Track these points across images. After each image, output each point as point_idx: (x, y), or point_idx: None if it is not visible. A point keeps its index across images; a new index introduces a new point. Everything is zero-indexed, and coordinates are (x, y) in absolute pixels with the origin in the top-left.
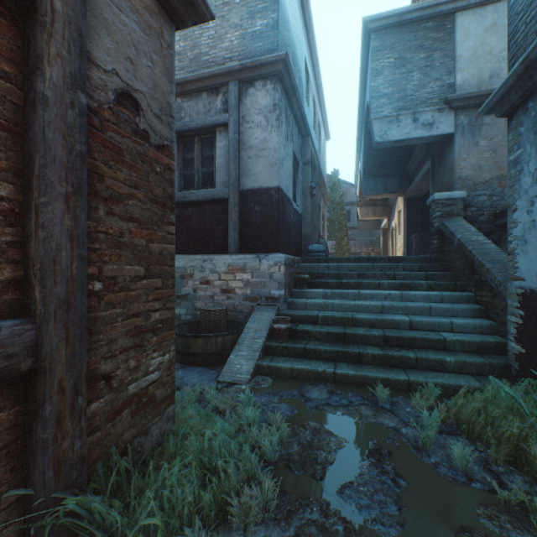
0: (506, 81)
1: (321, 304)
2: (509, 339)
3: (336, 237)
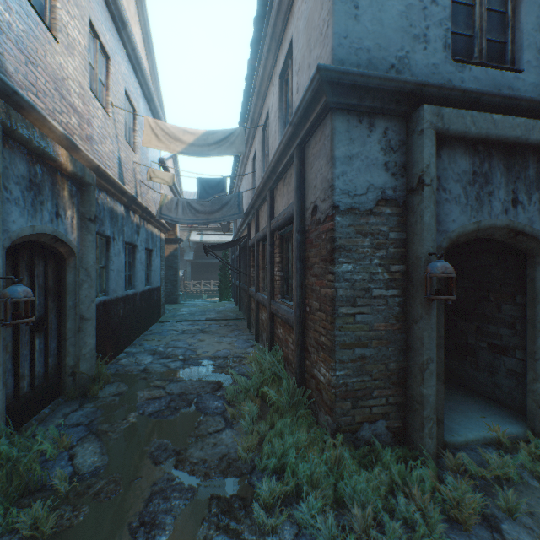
0: None
1: None
2: None
3: None
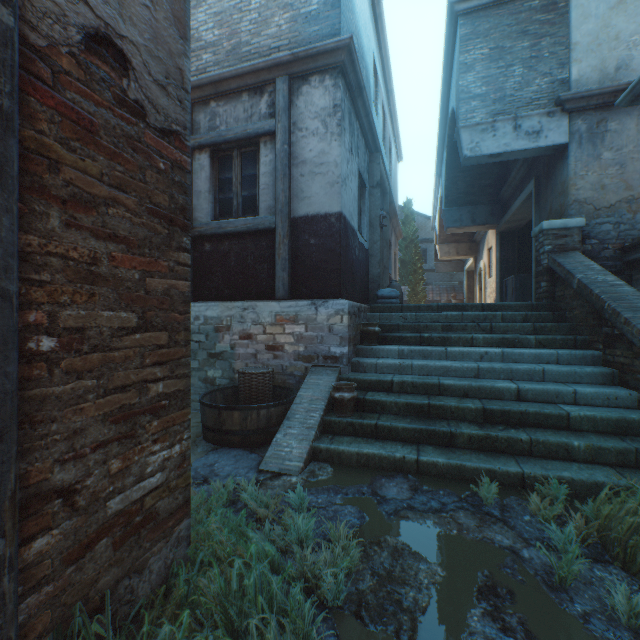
0: None
1: (397, 366)
2: None
3: (409, 281)
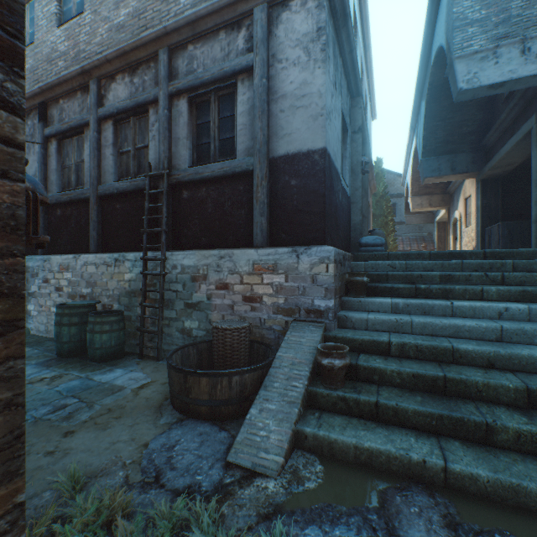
0: None
1: (392, 323)
2: None
3: None
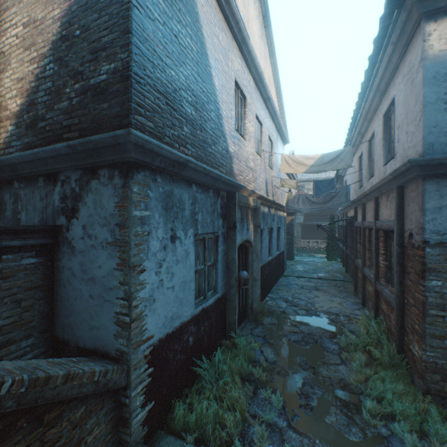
0: (174, 154)
1: None
2: (136, 415)
3: None
